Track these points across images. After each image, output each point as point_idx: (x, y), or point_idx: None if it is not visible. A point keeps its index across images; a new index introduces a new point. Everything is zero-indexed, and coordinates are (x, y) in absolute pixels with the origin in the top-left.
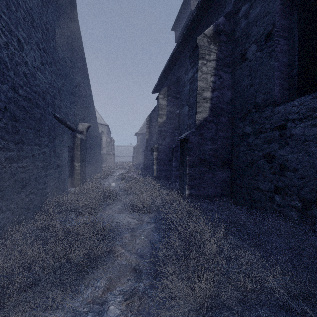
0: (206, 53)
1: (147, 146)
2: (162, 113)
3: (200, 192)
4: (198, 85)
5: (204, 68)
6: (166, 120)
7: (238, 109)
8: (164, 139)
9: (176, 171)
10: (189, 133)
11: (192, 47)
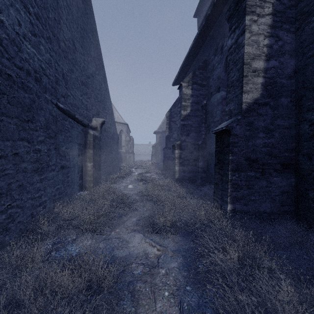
0: (258, 4)
1: (167, 144)
2: (186, 104)
3: (248, 207)
4: (246, 51)
5: (254, 26)
6: (190, 112)
7: (312, 82)
8: (188, 135)
9: (202, 173)
10: (233, 121)
11: (235, 1)
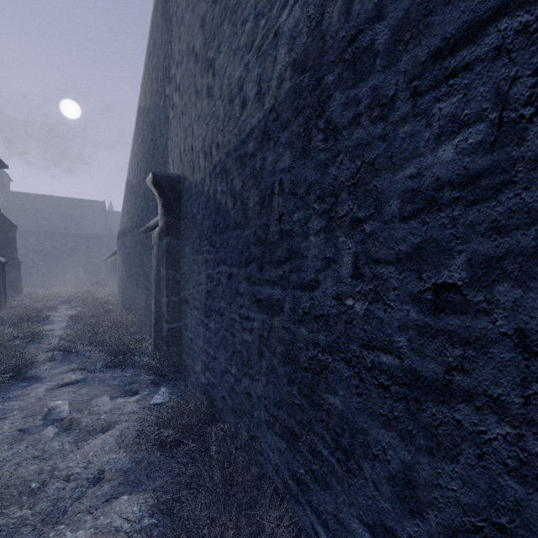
0: None
1: None
2: None
3: None
4: None
5: None
6: None
7: None
8: None
9: None
10: None
11: None
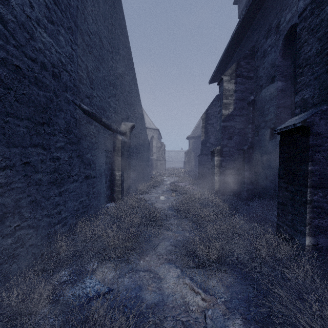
0: None
1: (202, 149)
2: (228, 102)
3: None
4: None
5: None
6: (234, 111)
7: None
8: (230, 138)
9: (249, 184)
10: (314, 114)
11: None
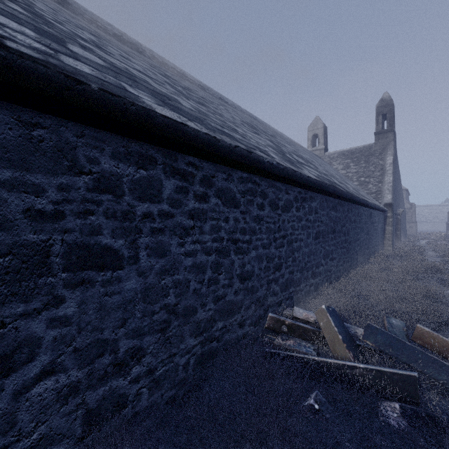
0: None
1: None
2: None
3: None
4: None
5: None
6: None
7: None
8: None
9: None
10: None
11: None
